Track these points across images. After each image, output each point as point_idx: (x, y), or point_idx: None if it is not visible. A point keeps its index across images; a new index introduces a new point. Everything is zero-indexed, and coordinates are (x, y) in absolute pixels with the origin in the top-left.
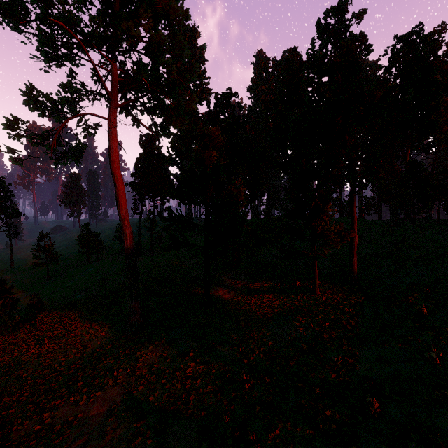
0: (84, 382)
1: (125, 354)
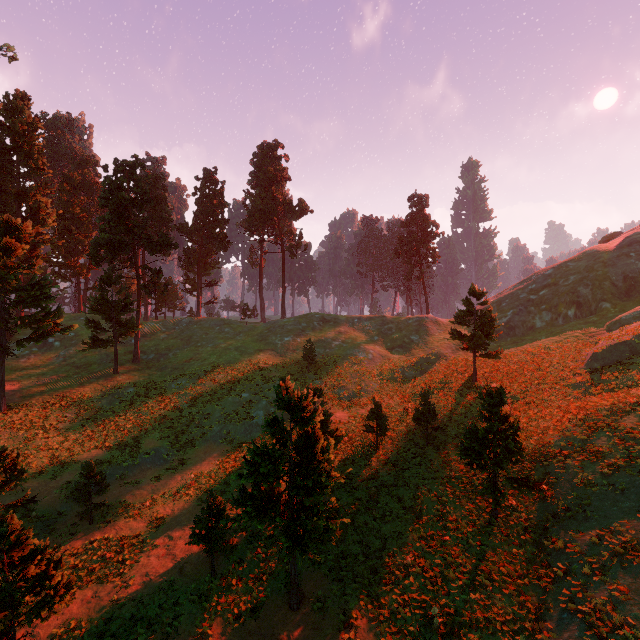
0: None
1: None
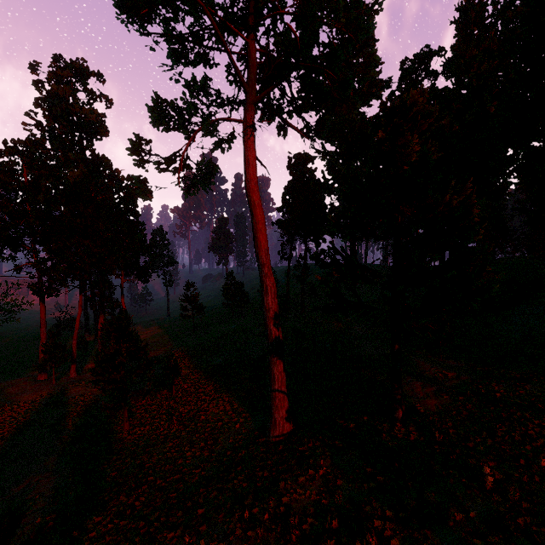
0: (205, 510)
1: (263, 477)
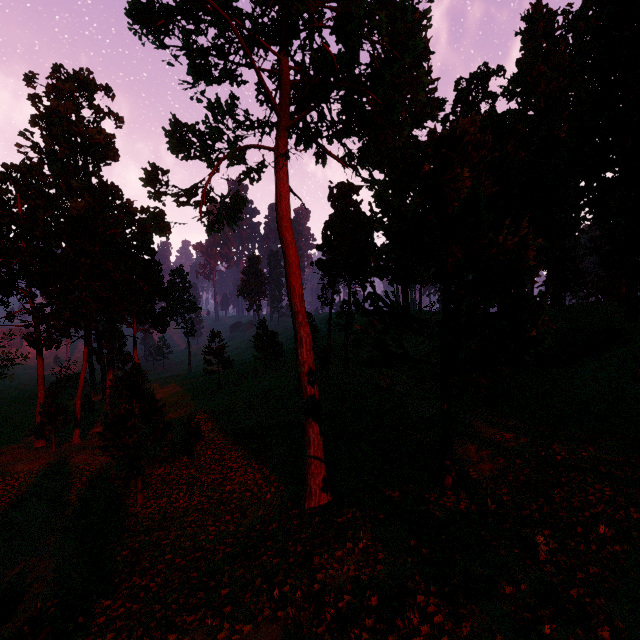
0: (230, 590)
1: (296, 552)
